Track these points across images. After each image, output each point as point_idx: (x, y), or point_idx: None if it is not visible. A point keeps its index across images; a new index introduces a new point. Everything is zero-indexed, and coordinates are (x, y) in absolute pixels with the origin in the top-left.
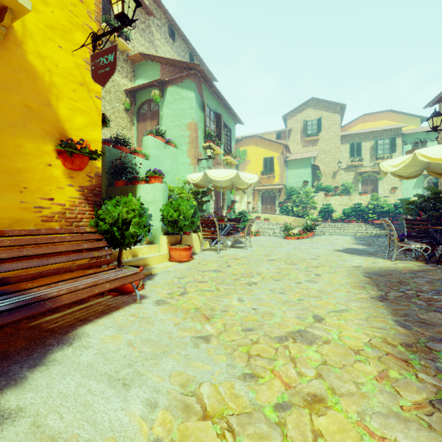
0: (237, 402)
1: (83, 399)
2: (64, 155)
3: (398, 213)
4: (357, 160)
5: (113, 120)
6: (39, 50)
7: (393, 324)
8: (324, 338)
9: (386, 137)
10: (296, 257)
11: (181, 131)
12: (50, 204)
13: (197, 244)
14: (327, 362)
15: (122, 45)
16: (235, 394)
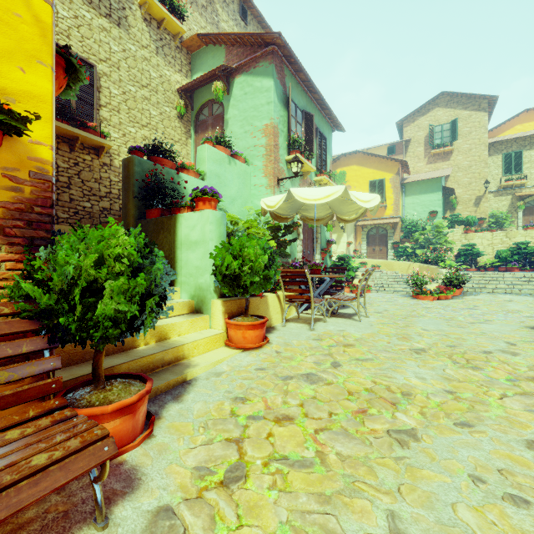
0: None
1: None
2: None
3: None
4: (515, 178)
5: (161, 131)
6: None
7: None
8: None
9: None
10: (467, 345)
11: (254, 139)
12: None
13: (275, 312)
14: None
15: (173, 25)
16: None
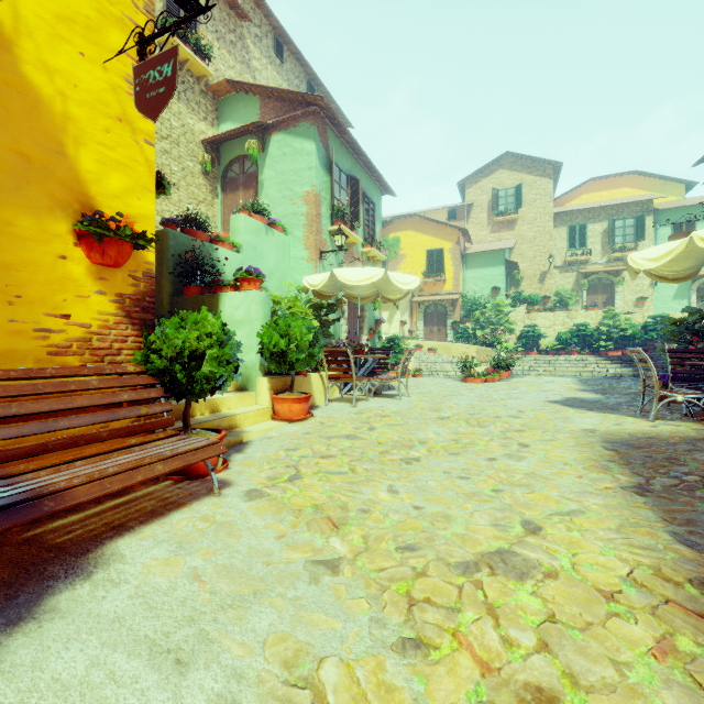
0: (391, 703)
1: (98, 694)
2: (88, 241)
3: (650, 340)
4: (580, 253)
5: (184, 189)
6: (44, 58)
7: (669, 541)
8: (545, 566)
9: (628, 216)
10: (485, 413)
11: (294, 206)
12: (64, 325)
13: (319, 391)
14: (556, 616)
15: (198, 67)
16: (387, 683)
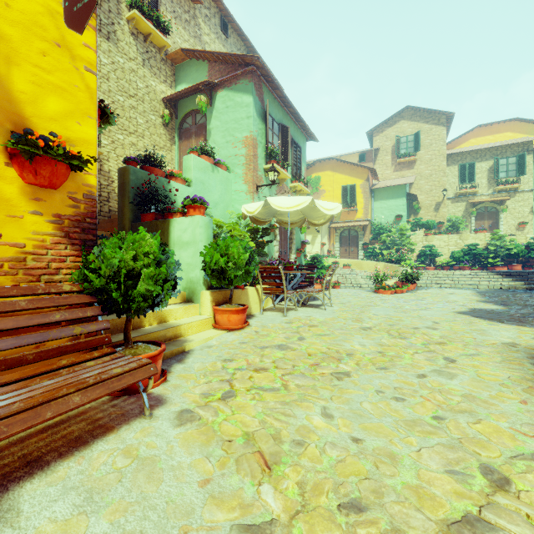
0: None
1: None
2: (19, 160)
3: (532, 257)
4: (469, 187)
5: (148, 137)
6: None
7: None
8: None
9: (511, 155)
10: (403, 324)
11: (235, 149)
12: None
13: (254, 302)
14: None
15: (159, 39)
16: None
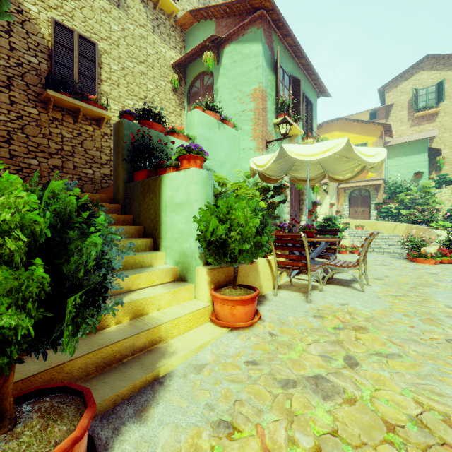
0: None
1: None
2: None
3: None
4: None
5: (157, 103)
6: None
7: None
8: None
9: None
10: None
11: (243, 104)
12: None
13: (266, 279)
14: None
15: (168, 4)
16: None
